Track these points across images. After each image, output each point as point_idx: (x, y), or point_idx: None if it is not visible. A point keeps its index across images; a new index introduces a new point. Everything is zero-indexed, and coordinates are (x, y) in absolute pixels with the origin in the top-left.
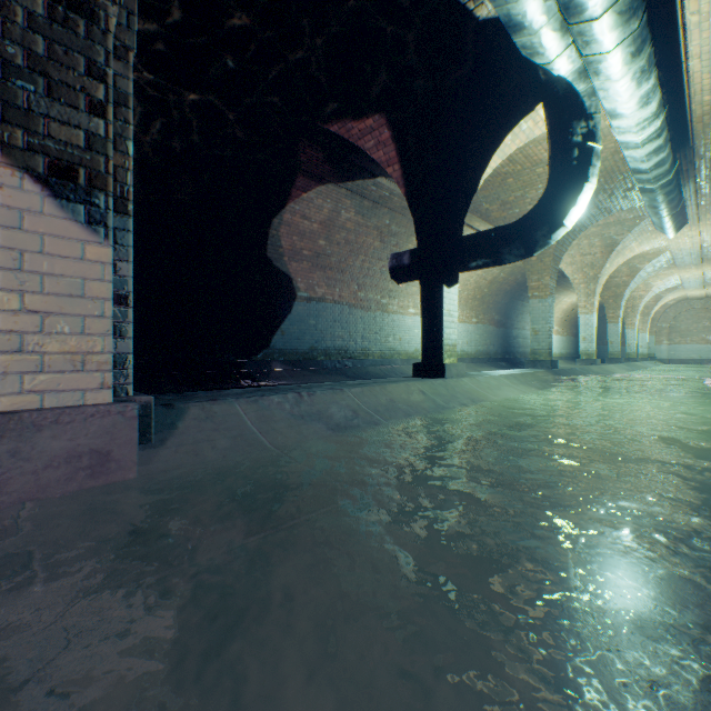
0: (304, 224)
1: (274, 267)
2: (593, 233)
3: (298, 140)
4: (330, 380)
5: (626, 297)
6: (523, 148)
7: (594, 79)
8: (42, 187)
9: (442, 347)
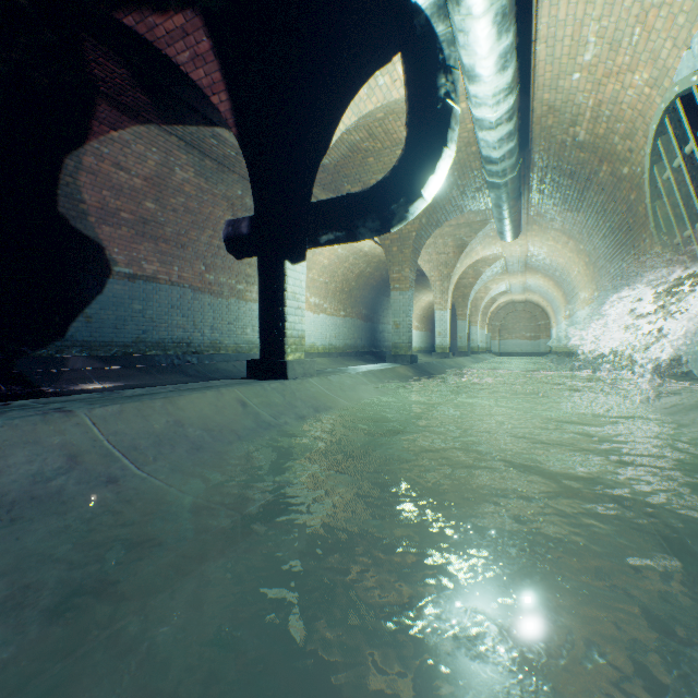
0: (121, 176)
1: (73, 228)
2: (448, 233)
3: (80, 36)
4: (160, 381)
5: (471, 297)
6: (383, 120)
7: (456, 11)
8: None
9: (285, 339)
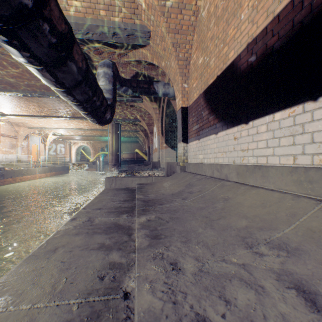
0: None
1: None
2: None
3: None
4: None
5: None
6: None
7: None
8: (171, 149)
9: None
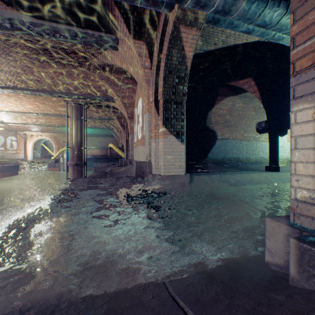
0: (220, 112)
1: (208, 128)
2: None
3: (218, 88)
4: (231, 170)
5: None
6: None
7: None
8: (175, 137)
9: (278, 160)
